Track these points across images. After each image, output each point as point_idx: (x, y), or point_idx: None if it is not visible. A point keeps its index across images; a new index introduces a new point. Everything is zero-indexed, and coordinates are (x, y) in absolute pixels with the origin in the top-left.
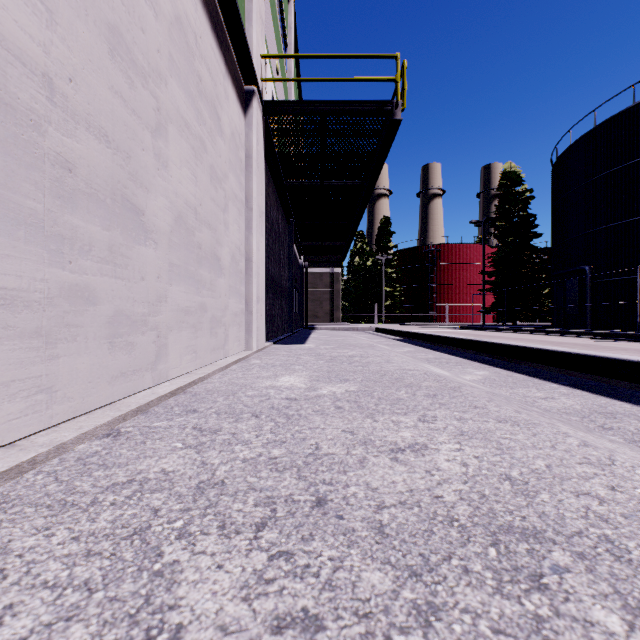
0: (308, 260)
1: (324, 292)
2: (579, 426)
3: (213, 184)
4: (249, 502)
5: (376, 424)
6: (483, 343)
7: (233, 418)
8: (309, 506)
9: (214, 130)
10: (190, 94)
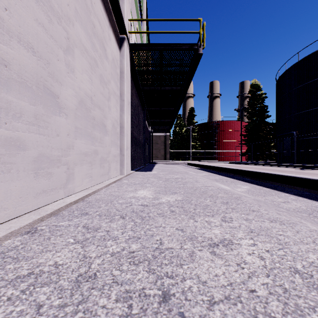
0: (153, 128)
1: (161, 145)
2: (311, 220)
3: (102, 85)
4: (112, 297)
5: (196, 223)
6: (245, 171)
7: (109, 219)
8: (157, 301)
9: (102, 55)
10: (88, 33)
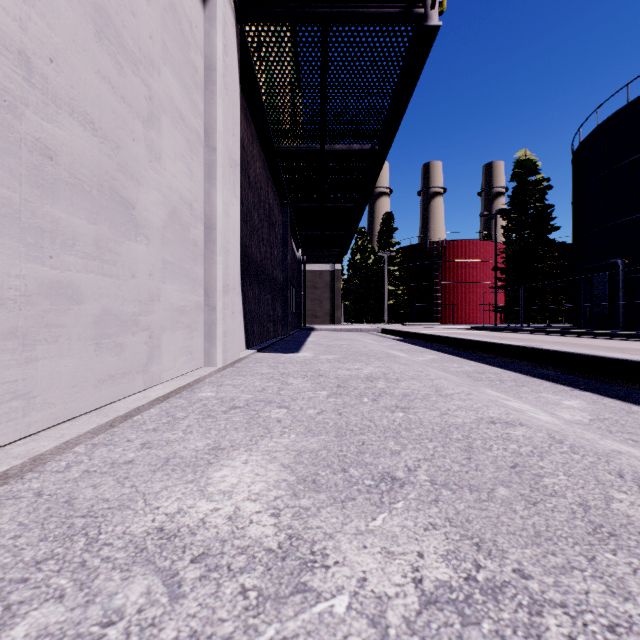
0: (306, 254)
1: (324, 291)
2: None
3: (108, 50)
4: None
5: None
6: (549, 352)
7: None
8: None
9: None
10: None
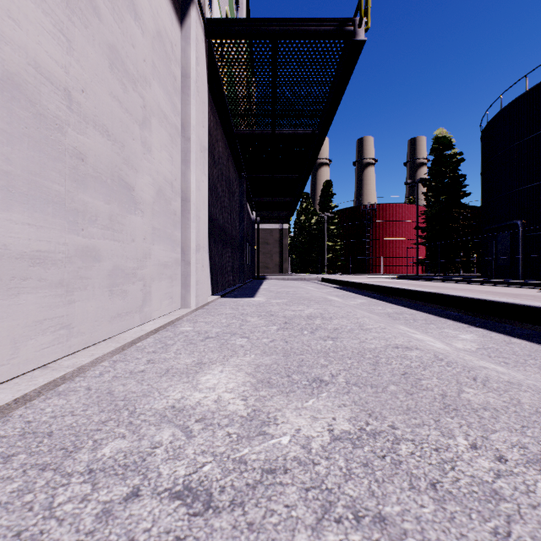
0: (259, 216)
1: (274, 246)
2: None
3: (117, 76)
4: None
5: None
6: (453, 297)
7: None
8: None
9: None
10: None
